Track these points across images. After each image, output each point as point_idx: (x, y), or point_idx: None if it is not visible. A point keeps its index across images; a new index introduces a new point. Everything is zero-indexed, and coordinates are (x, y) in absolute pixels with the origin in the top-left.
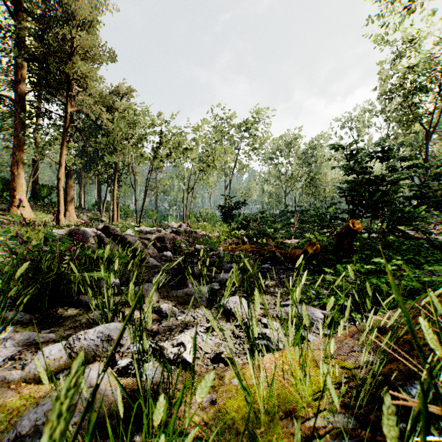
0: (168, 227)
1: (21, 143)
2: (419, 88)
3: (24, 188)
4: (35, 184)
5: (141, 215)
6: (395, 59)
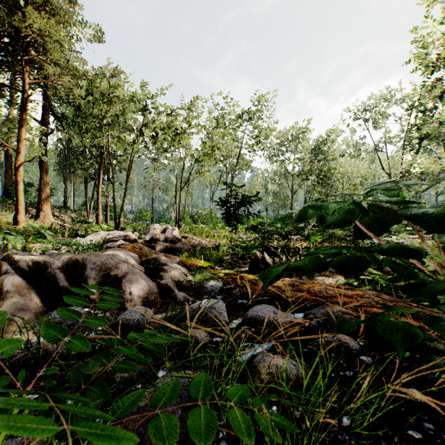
0: (148, 231)
1: None
2: None
3: None
4: (9, 180)
5: (120, 215)
6: None
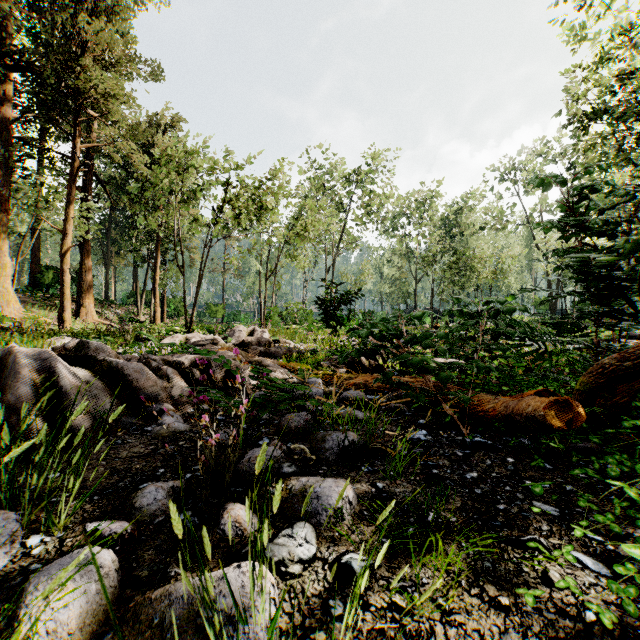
0: (232, 334)
1: (4, 199)
2: (636, 110)
3: (9, 271)
4: (35, 264)
5: (192, 314)
6: (598, 64)
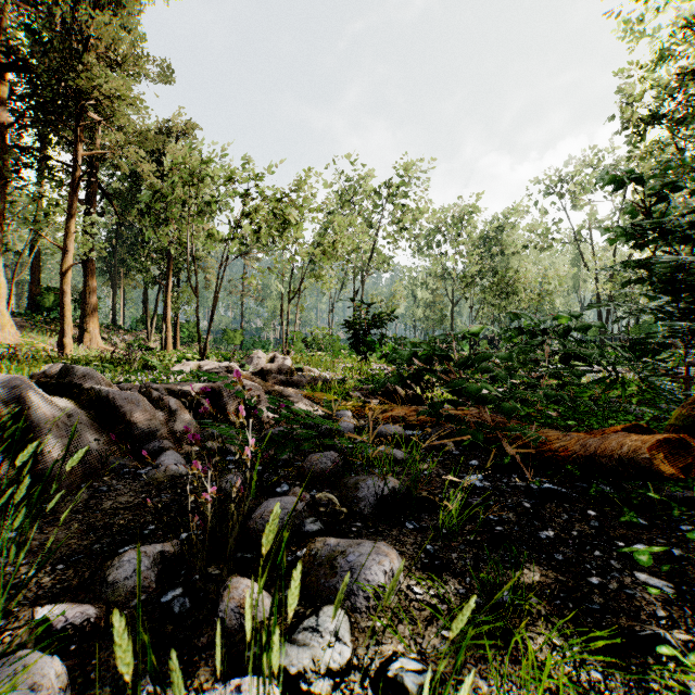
0: (250, 361)
1: None
2: None
3: (4, 292)
4: (35, 286)
5: (206, 339)
6: (657, 62)
